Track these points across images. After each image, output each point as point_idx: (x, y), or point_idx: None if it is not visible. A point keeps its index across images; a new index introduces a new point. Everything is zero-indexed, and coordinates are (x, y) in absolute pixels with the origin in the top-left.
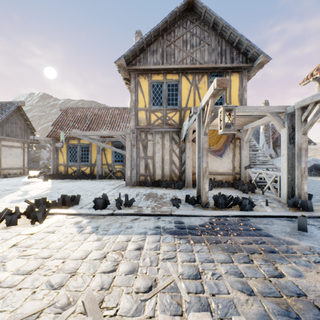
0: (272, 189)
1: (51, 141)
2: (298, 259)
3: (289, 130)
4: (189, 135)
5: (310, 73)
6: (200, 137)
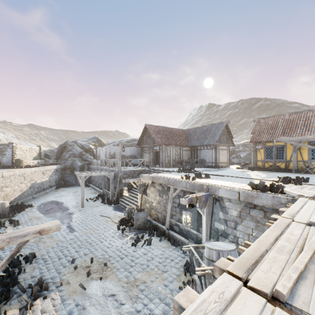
0: None
1: (251, 145)
2: None
3: None
4: None
5: None
6: None
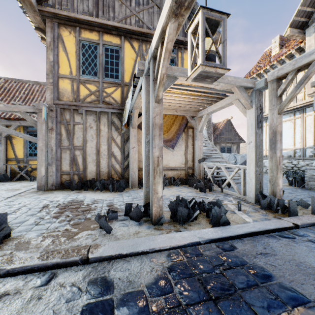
0: (233, 186)
1: None
2: None
3: (257, 111)
4: (134, 117)
5: (247, 74)
6: (149, 111)
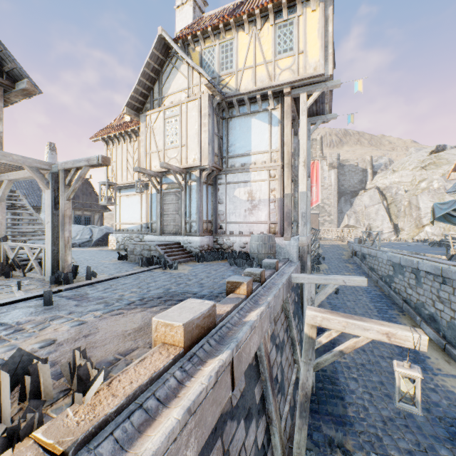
0: (37, 267)
1: None
2: (23, 334)
3: (56, 193)
4: None
5: (101, 130)
6: None
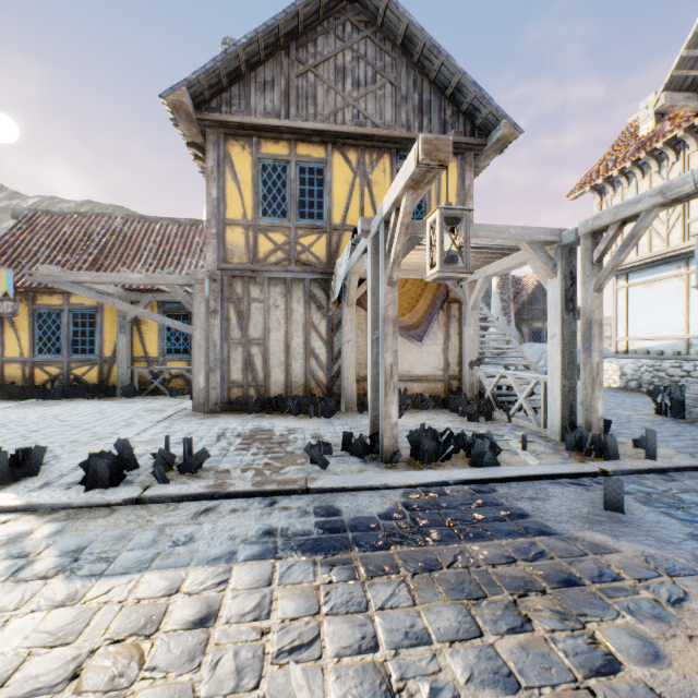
0: (528, 411)
1: None
2: (633, 599)
3: (566, 282)
4: (351, 289)
5: (586, 176)
6: (378, 292)
